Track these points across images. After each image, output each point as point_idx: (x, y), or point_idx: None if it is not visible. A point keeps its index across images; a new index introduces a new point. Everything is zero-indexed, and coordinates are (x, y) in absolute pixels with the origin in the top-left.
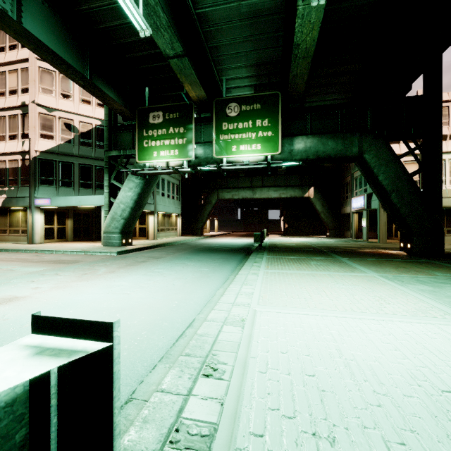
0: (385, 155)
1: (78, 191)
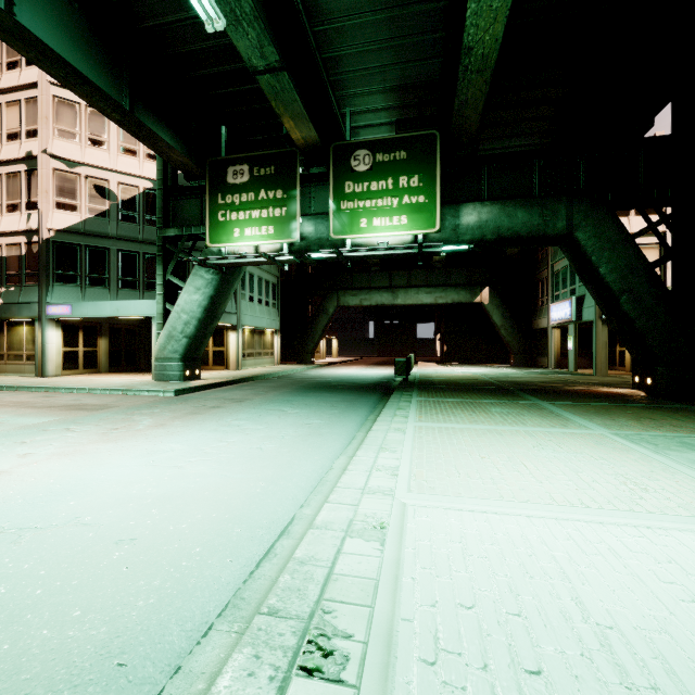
0: (611, 233)
1: (116, 293)
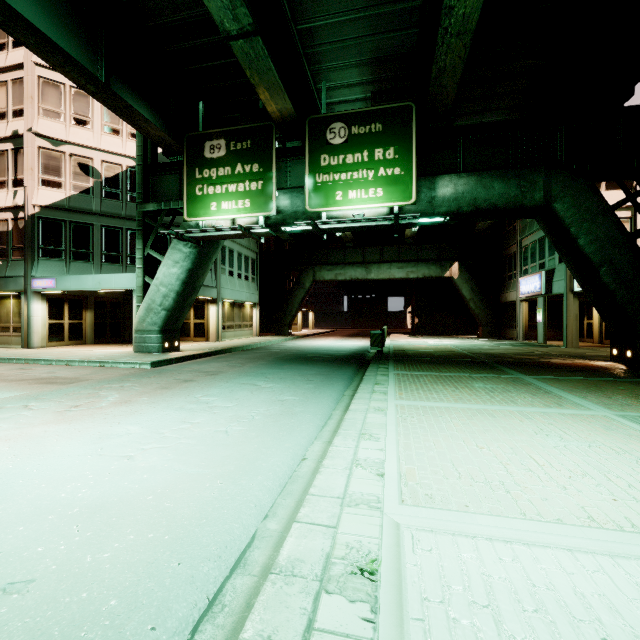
0: (590, 203)
1: (100, 267)
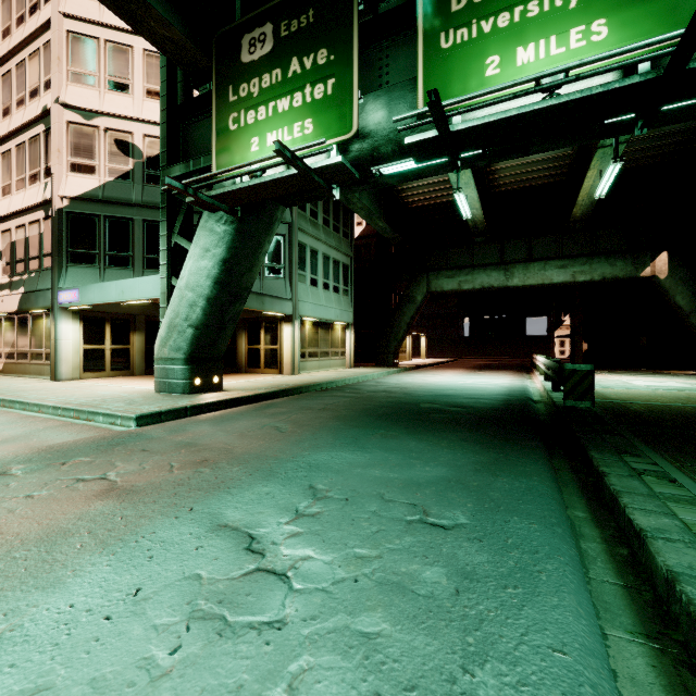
0: None
1: (141, 275)
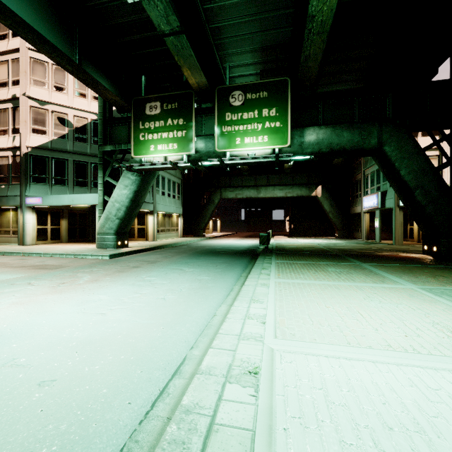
0: (408, 147)
1: (72, 189)
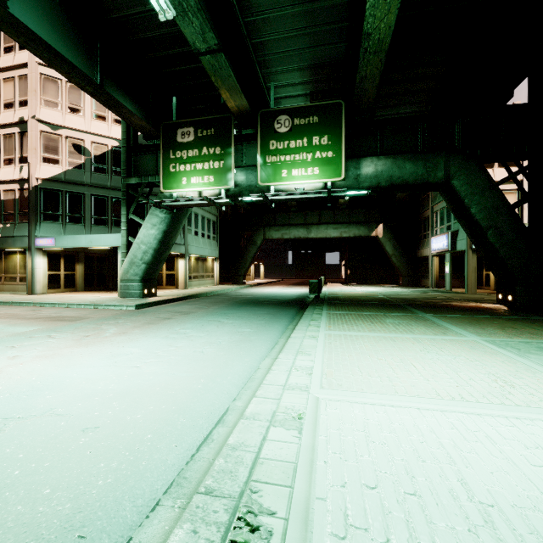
0: (480, 181)
1: (90, 228)
